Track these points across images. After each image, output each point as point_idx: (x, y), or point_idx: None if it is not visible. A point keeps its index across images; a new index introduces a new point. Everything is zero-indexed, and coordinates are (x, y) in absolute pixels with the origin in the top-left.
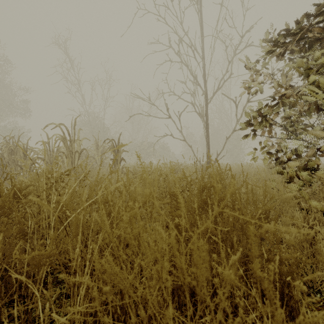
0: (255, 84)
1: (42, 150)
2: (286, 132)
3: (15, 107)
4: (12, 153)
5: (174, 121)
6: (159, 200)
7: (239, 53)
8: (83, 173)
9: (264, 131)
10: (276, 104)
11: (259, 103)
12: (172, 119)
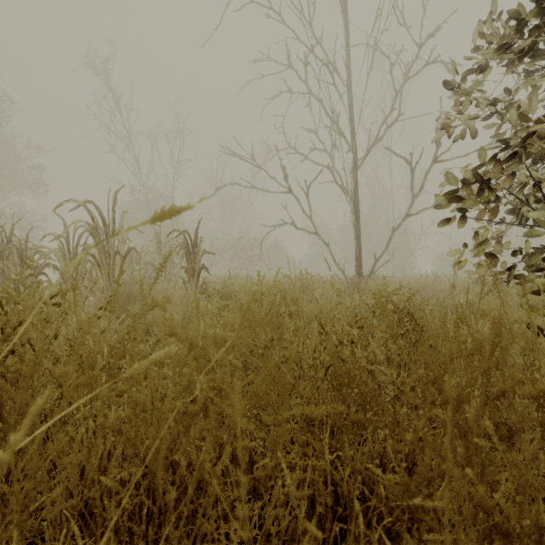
0: (463, 119)
1: (53, 250)
2: (518, 216)
3: (21, 178)
4: (1, 257)
5: (297, 198)
6: (301, 396)
7: (414, 76)
8: (31, 315)
9: (484, 212)
10: (513, 154)
11: (480, 151)
12: (295, 195)
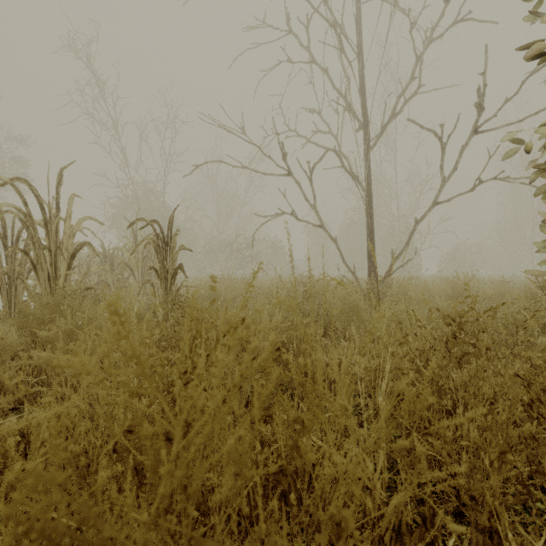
0: None
1: None
2: None
3: (2, 173)
4: None
5: (299, 182)
6: None
7: (439, 37)
8: None
9: None
10: None
11: None
12: (295, 179)
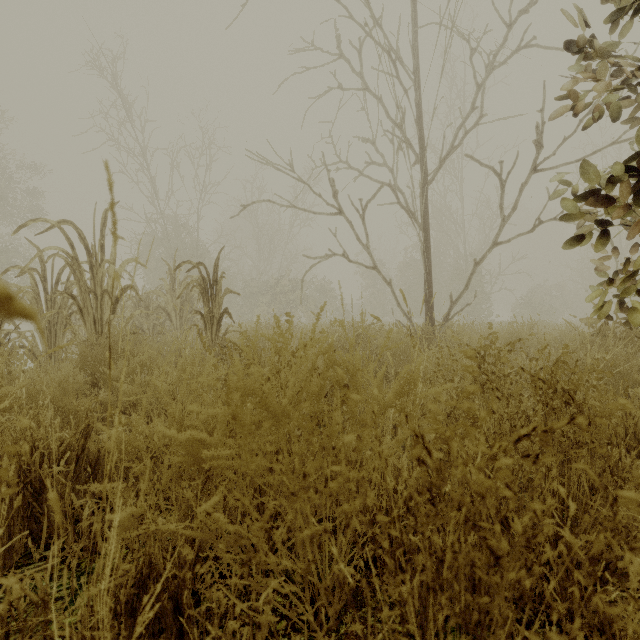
0: (600, 87)
1: (21, 288)
2: None
3: (14, 205)
4: None
5: (350, 221)
6: None
7: (501, 64)
8: None
9: (639, 224)
10: None
11: None
12: (347, 218)
